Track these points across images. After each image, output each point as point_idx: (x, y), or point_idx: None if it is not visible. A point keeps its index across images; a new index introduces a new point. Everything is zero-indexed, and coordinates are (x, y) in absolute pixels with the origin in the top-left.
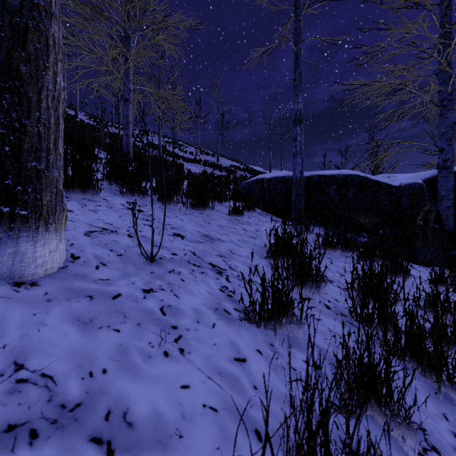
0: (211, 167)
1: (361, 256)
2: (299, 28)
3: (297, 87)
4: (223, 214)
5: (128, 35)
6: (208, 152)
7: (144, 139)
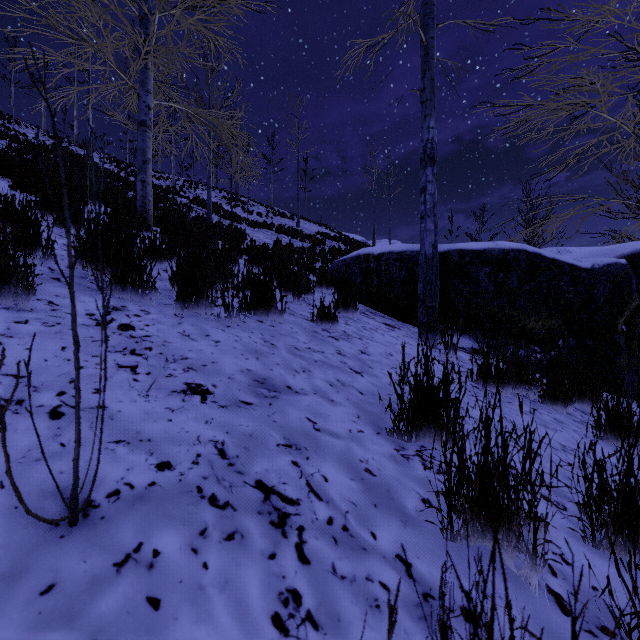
0: (288, 235)
1: (546, 395)
2: (431, 3)
3: (427, 103)
4: (301, 320)
5: (145, 15)
6: (284, 213)
7: (190, 193)
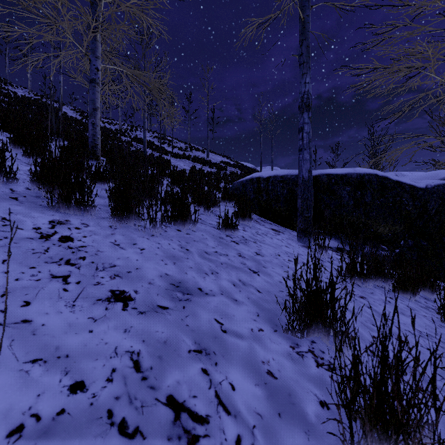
0: (200, 163)
1: (398, 286)
2: None
3: (304, 64)
4: (210, 228)
5: (95, 1)
6: (198, 148)
7: (132, 134)
